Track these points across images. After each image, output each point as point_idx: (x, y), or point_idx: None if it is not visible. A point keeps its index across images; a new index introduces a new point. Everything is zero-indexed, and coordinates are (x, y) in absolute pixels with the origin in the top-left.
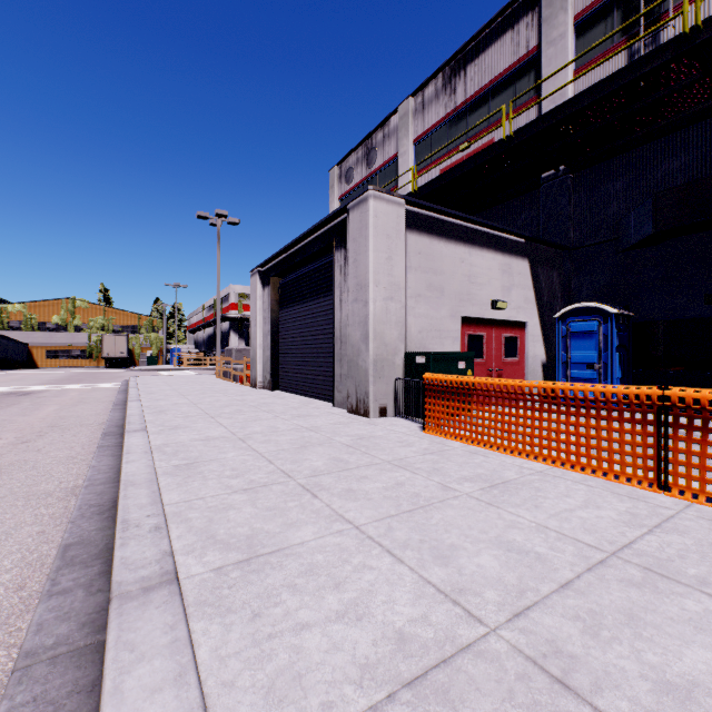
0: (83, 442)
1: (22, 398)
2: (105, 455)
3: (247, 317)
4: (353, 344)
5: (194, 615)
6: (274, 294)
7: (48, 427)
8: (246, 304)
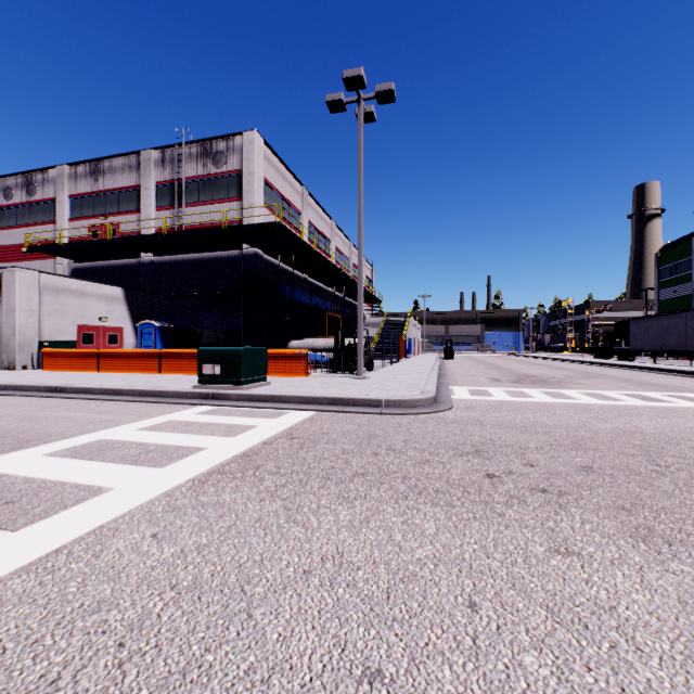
0: None
1: None
2: None
3: None
4: (7, 337)
5: None
6: None
7: None
8: None
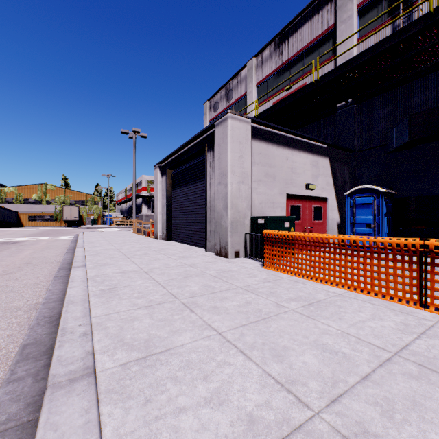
0: (46, 273)
1: (11, 246)
2: (58, 282)
3: (153, 195)
4: (218, 211)
5: (103, 401)
6: (168, 180)
7: (24, 264)
8: (152, 187)
